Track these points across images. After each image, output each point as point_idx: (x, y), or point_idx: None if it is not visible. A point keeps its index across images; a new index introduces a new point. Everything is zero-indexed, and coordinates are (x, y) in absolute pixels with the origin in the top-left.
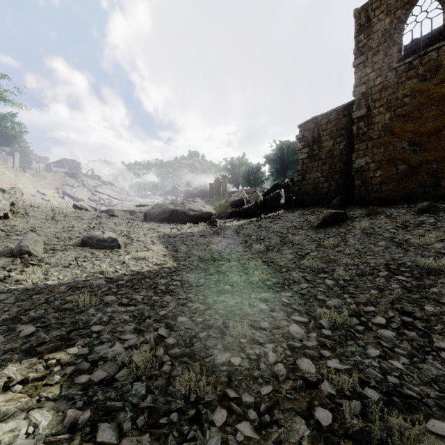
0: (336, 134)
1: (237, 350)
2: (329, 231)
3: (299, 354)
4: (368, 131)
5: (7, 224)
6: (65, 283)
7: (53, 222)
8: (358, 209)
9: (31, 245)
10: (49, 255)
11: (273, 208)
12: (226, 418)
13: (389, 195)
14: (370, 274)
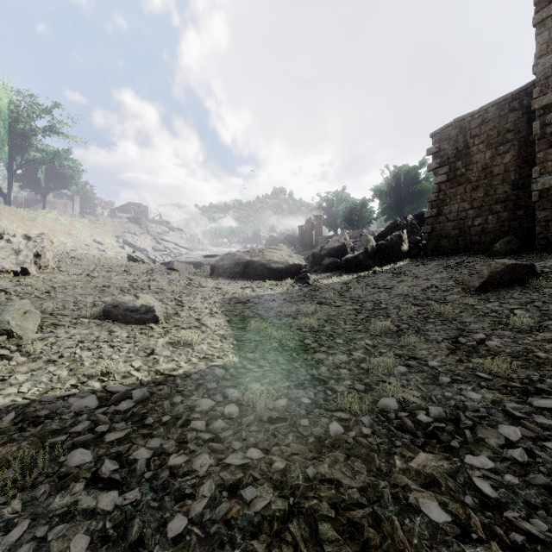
0: (497, 141)
1: None
2: (506, 297)
3: None
4: None
5: (21, 283)
6: (21, 404)
7: (87, 279)
8: (547, 258)
9: (15, 320)
10: (41, 336)
11: (391, 257)
12: None
13: None
14: None
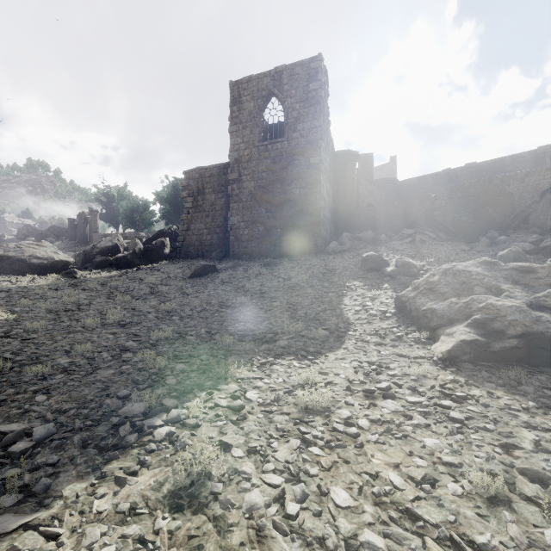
0: (218, 189)
1: (79, 357)
2: (197, 281)
3: (127, 353)
4: (239, 194)
5: None
6: None
7: None
8: (230, 262)
9: None
10: None
11: (156, 258)
12: (64, 376)
13: (253, 251)
14: (207, 310)
